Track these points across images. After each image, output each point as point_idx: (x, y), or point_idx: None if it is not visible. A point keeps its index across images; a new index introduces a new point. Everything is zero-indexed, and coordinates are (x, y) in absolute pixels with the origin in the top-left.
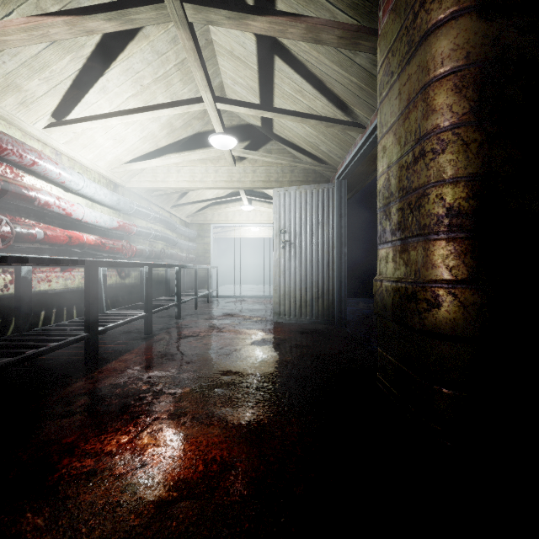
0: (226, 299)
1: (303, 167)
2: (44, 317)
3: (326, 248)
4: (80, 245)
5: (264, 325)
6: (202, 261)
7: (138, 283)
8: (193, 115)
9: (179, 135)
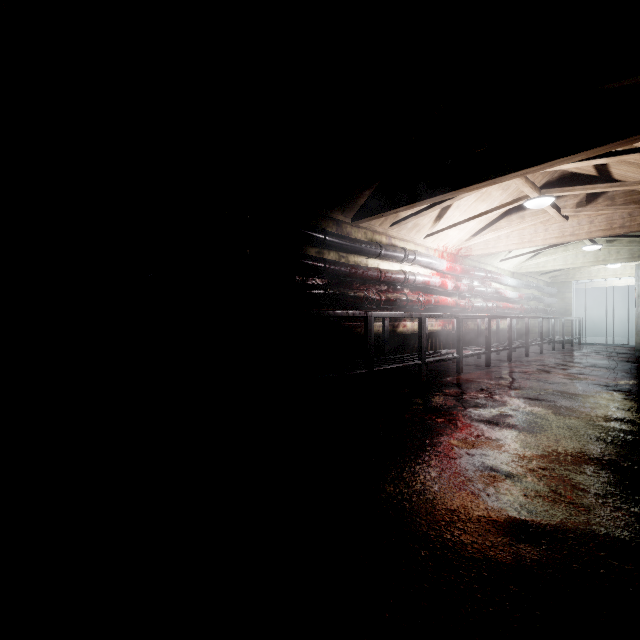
0: (589, 345)
1: None
2: (495, 340)
3: None
4: (508, 309)
5: (626, 357)
6: (562, 313)
7: (521, 328)
8: None
9: None
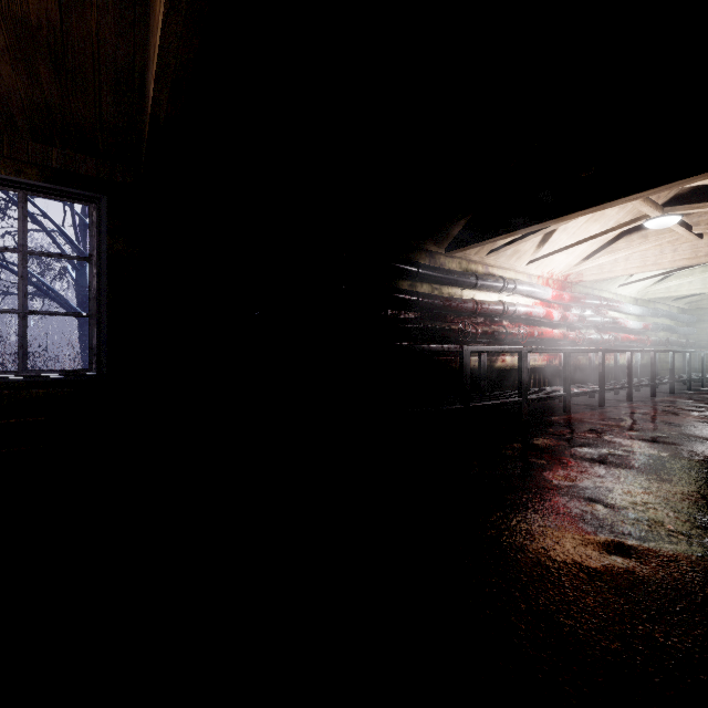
0: None
1: None
2: (613, 377)
3: None
4: (629, 341)
5: None
6: (703, 346)
7: (647, 364)
8: None
9: None
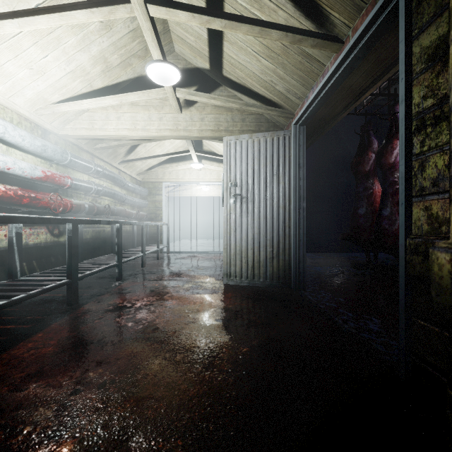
0: (177, 255)
1: (256, 112)
2: None
3: (281, 203)
4: None
5: (213, 289)
6: (153, 218)
7: None
8: (132, 51)
9: (118, 75)
